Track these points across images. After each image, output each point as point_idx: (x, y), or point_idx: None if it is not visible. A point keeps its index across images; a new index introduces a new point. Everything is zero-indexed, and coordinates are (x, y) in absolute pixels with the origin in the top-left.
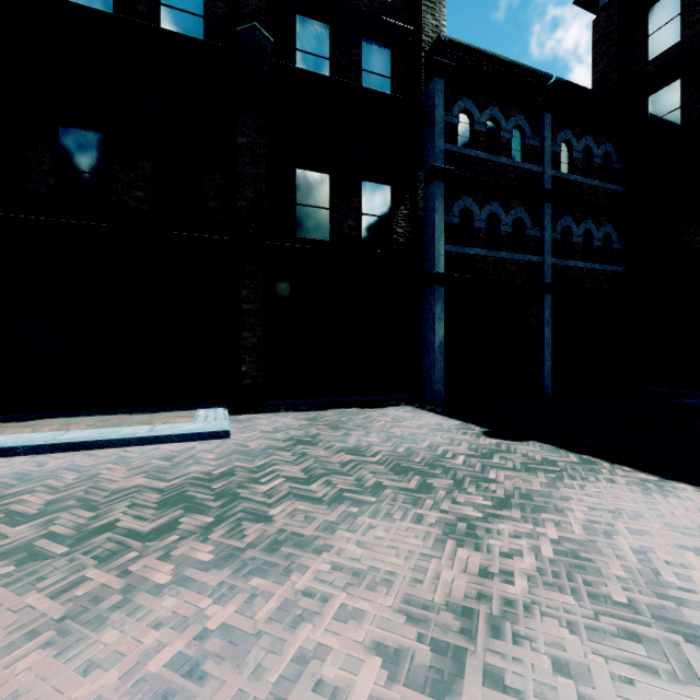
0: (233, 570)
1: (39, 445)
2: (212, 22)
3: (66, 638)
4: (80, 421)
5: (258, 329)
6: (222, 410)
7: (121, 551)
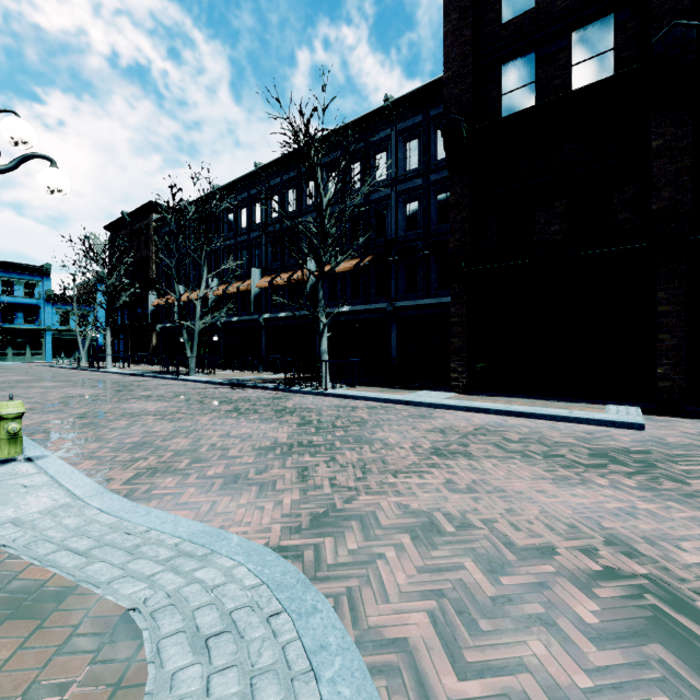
0: (652, 495)
1: (500, 410)
2: (622, 48)
3: (558, 484)
4: (515, 401)
5: (678, 330)
6: (633, 408)
7: (573, 467)
